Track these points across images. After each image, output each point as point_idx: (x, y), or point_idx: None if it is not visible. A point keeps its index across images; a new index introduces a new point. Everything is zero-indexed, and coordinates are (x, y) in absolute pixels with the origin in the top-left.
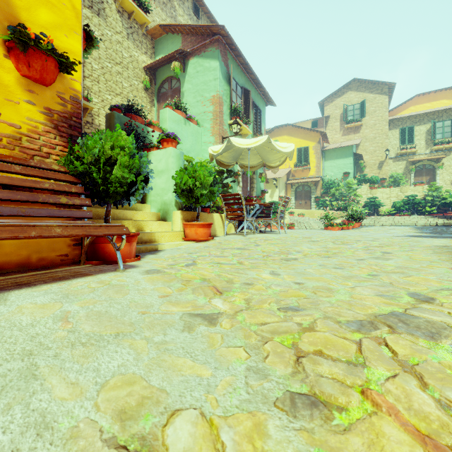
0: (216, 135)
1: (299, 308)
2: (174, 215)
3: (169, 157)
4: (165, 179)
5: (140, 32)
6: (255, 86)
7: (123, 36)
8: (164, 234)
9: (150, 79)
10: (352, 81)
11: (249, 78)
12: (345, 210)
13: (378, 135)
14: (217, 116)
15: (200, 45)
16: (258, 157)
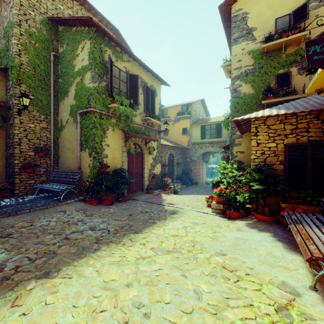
0: None
1: (190, 258)
2: None
3: None
4: None
5: None
6: None
7: None
8: None
9: None
10: None
11: None
12: None
13: None
14: None
15: None
16: None
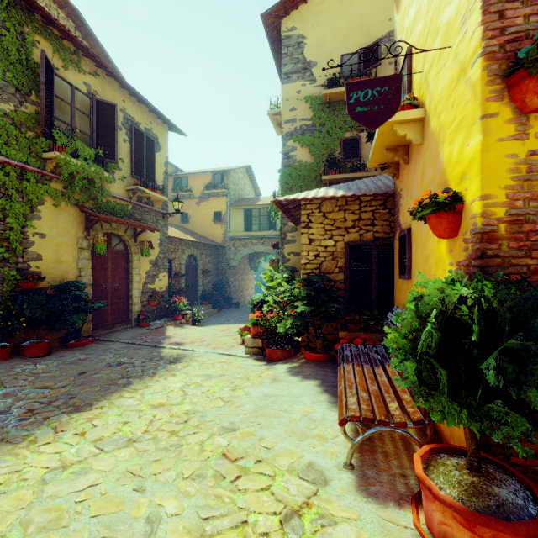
0: None
1: (169, 447)
2: None
3: None
4: None
5: None
6: None
7: None
8: None
9: None
10: None
11: None
12: None
13: None
14: None
15: None
16: None
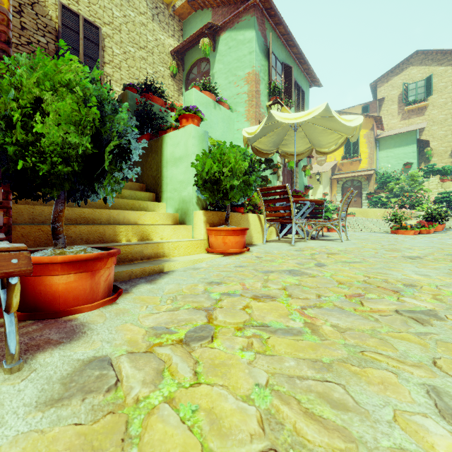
0: (251, 120)
1: None
2: (194, 217)
3: (189, 138)
4: (184, 168)
5: (167, 12)
6: (297, 63)
7: (148, 17)
8: (179, 244)
9: (177, 64)
10: (414, 54)
11: (291, 53)
12: (411, 208)
13: (450, 116)
14: (253, 96)
15: (233, 15)
16: (305, 141)
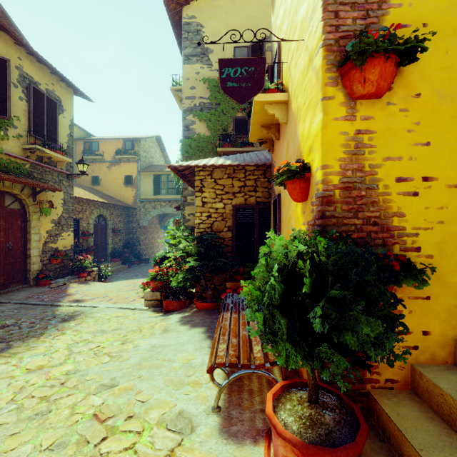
0: None
1: (34, 416)
2: None
3: None
4: None
5: None
6: None
7: None
8: None
9: None
10: None
11: None
12: None
13: None
14: None
15: None
16: None
